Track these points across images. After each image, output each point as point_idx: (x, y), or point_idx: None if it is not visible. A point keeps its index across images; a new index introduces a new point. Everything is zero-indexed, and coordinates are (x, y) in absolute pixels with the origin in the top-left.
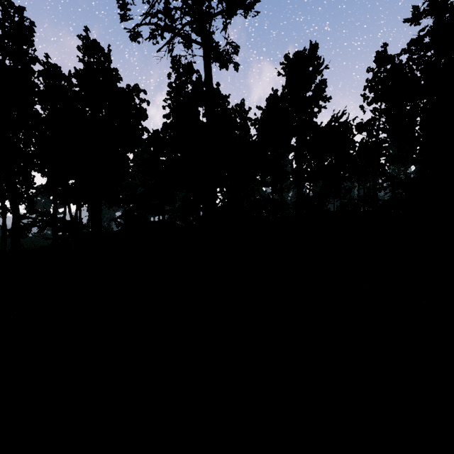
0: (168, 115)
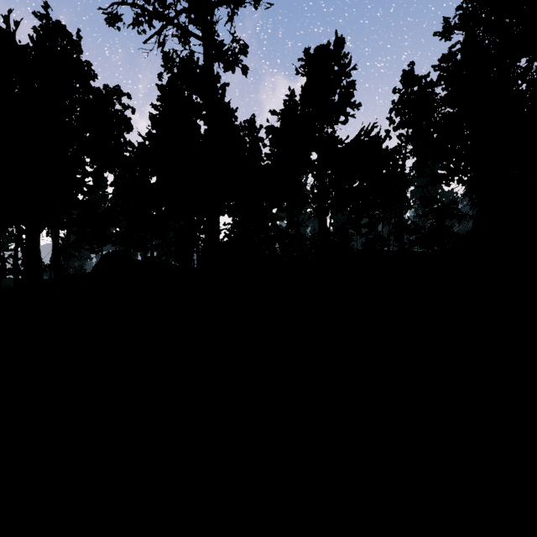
0: None
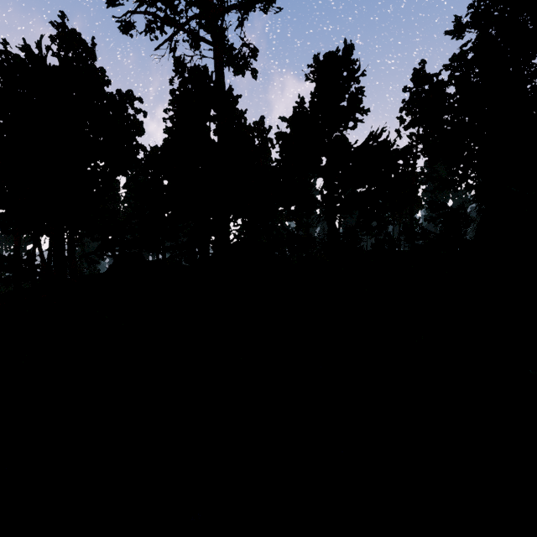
0: None
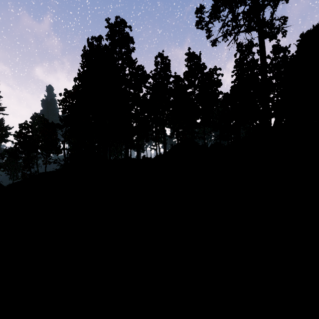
0: (234, 80)
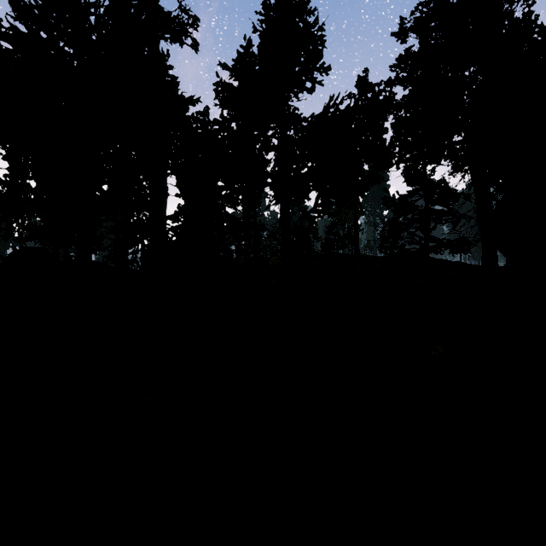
0: None
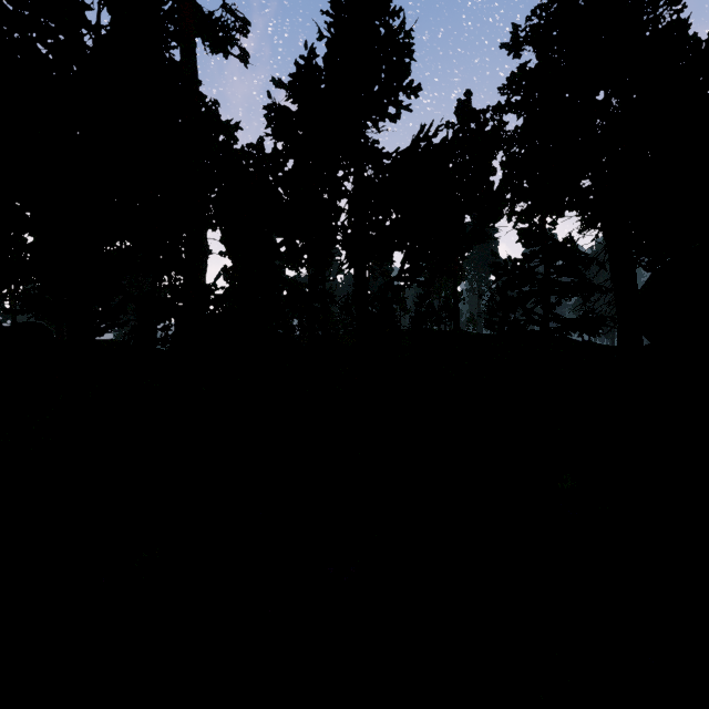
0: None
